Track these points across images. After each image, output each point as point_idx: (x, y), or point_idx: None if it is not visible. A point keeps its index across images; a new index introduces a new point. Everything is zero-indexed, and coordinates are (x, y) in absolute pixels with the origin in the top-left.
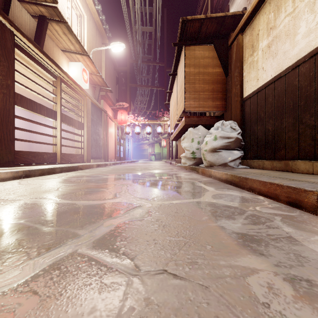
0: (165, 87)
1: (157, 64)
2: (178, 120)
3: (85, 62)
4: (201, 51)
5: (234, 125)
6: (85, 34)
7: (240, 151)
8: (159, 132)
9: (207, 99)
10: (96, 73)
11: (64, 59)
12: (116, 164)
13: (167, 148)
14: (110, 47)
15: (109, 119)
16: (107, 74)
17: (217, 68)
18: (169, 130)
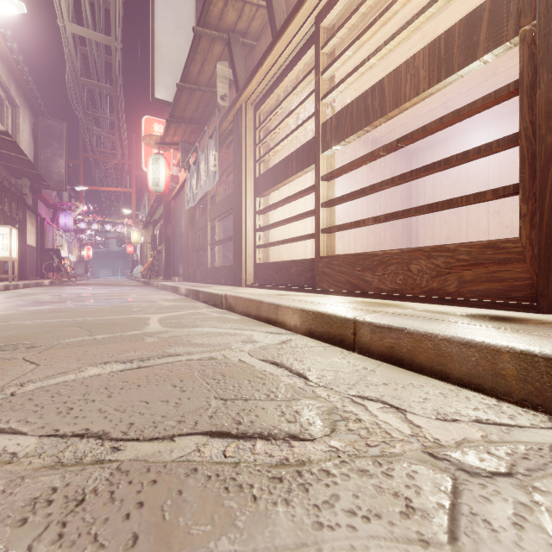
0: None
1: None
2: None
3: None
4: None
5: None
6: None
7: None
8: None
9: None
10: None
11: None
12: None
13: None
14: None
15: None
16: None
17: None
18: None
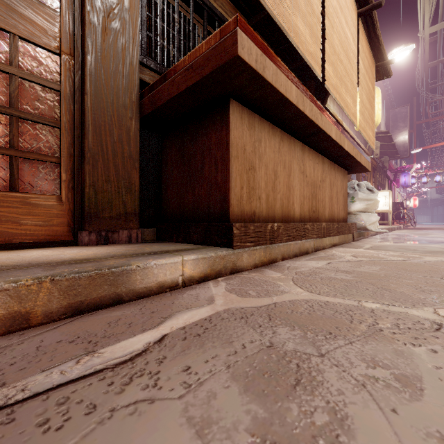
0: None
1: None
2: None
3: None
4: None
5: None
6: None
7: None
8: None
9: None
10: None
11: None
12: None
13: None
14: None
15: None
16: None
17: None
18: None
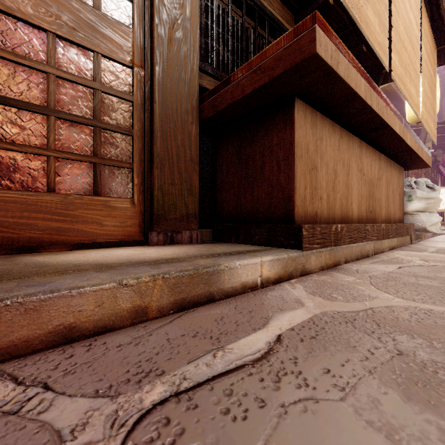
0: None
1: None
2: None
3: None
4: None
5: None
6: None
7: None
8: None
9: None
10: None
11: None
12: None
13: None
14: None
15: None
16: None
17: None
18: None
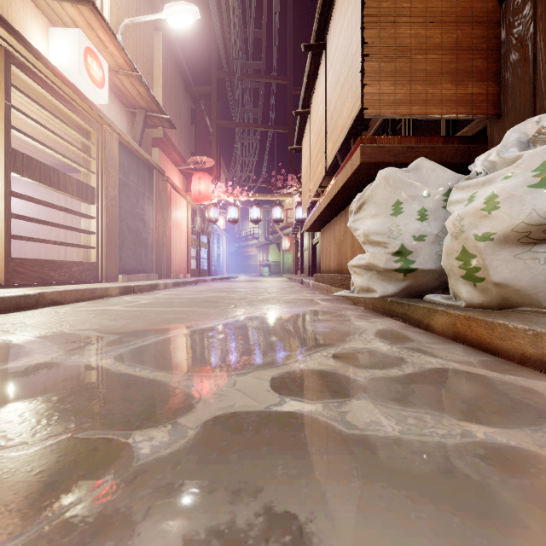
0: (290, 126)
1: (274, 81)
2: (316, 194)
3: (93, 34)
4: None
5: None
6: None
7: None
8: (278, 219)
9: (439, 77)
10: (127, 71)
11: (33, 15)
12: (182, 284)
13: (291, 254)
14: (164, 14)
15: (171, 189)
16: (169, 96)
17: None
18: (297, 215)
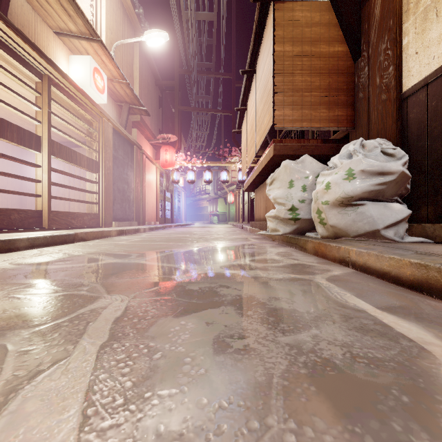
0: (233, 111)
1: (221, 77)
2: (253, 161)
3: (98, 58)
4: (307, 12)
5: (391, 147)
6: (102, 16)
7: (402, 204)
8: (224, 180)
9: (318, 105)
10: (119, 80)
11: (61, 49)
12: (155, 229)
13: (235, 206)
14: (144, 38)
15: (146, 158)
16: (143, 90)
17: (338, 45)
18: (239, 177)
